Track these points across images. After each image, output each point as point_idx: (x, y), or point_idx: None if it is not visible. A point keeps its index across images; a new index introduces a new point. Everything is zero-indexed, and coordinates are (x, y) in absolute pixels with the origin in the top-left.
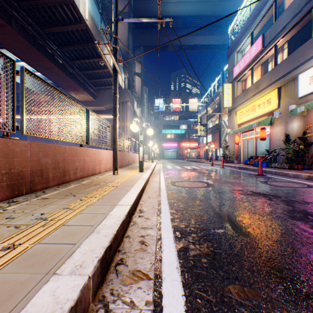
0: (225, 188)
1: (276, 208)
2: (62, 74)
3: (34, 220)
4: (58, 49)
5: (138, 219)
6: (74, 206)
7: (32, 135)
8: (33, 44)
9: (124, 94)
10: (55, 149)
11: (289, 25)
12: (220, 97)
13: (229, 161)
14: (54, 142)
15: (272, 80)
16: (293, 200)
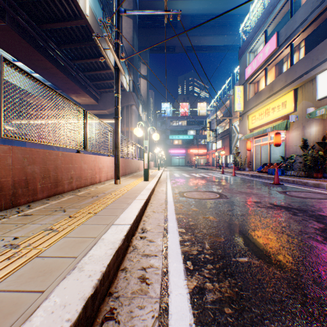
0: (241, 200)
1: (305, 225)
2: (61, 75)
3: (1, 248)
4: (57, 47)
5: (139, 242)
6: (59, 226)
7: (13, 139)
8: (28, 42)
9: (128, 97)
10: (45, 155)
11: (307, 21)
12: (231, 100)
13: (240, 169)
14: (54, 148)
15: (288, 81)
16: (322, 215)
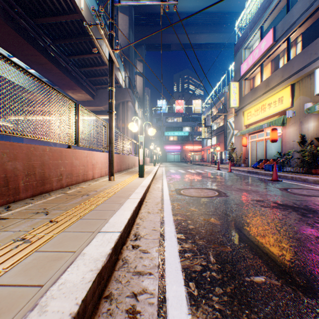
0: (241, 198)
1: None
2: (57, 71)
3: None
4: (52, 42)
5: (131, 254)
6: (34, 234)
7: None
8: (22, 36)
9: (124, 93)
10: (29, 150)
11: (304, 15)
12: (226, 97)
13: (236, 165)
14: (51, 144)
15: (285, 76)
16: None
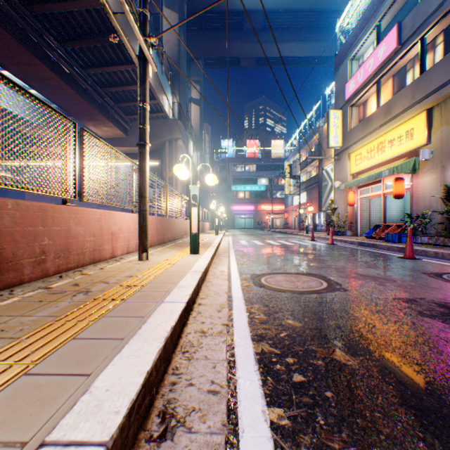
0: (373, 294)
1: None
2: (68, 90)
3: None
4: (59, 45)
5: None
6: None
7: None
8: (10, 32)
9: (172, 127)
10: None
11: None
12: (321, 134)
13: (338, 233)
14: None
15: (417, 97)
16: None
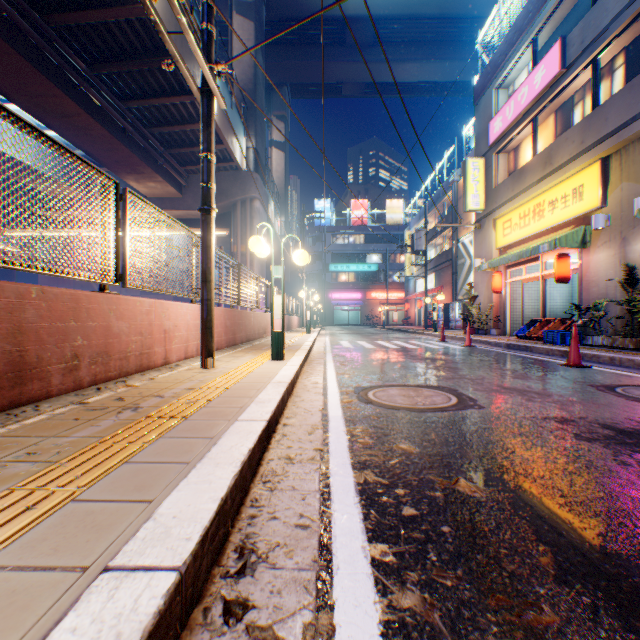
0: (518, 413)
1: None
2: (101, 131)
3: None
4: (88, 69)
5: None
6: None
7: None
8: (21, 52)
9: (246, 182)
10: None
11: (634, 5)
12: (455, 191)
13: (478, 331)
14: (96, 288)
15: (588, 141)
16: None
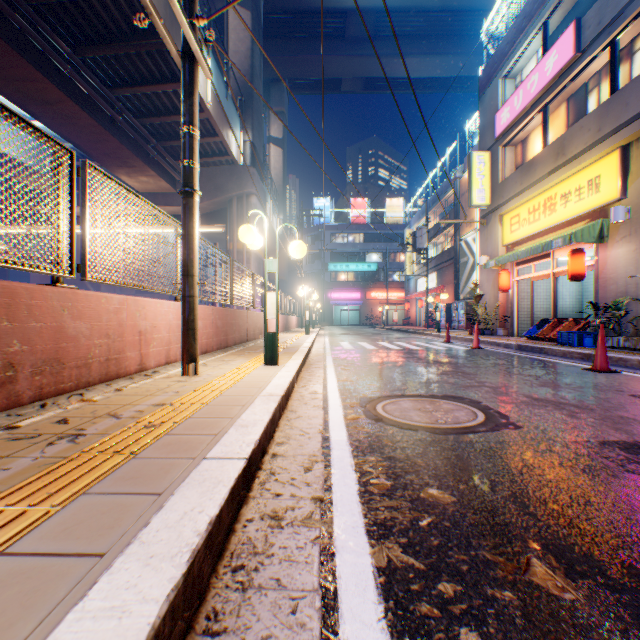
0: (566, 435)
1: None
2: (87, 120)
3: None
4: (72, 52)
5: None
6: None
7: None
8: None
9: (242, 177)
10: None
11: None
12: (458, 188)
13: (484, 331)
14: (89, 287)
15: (606, 129)
16: None
